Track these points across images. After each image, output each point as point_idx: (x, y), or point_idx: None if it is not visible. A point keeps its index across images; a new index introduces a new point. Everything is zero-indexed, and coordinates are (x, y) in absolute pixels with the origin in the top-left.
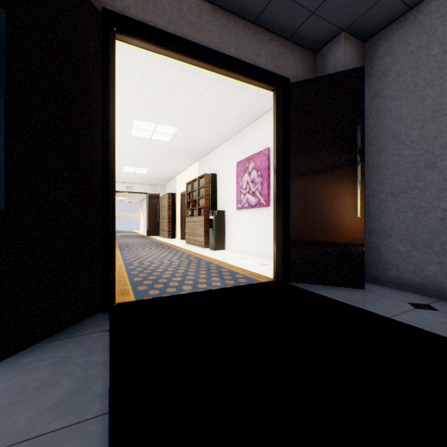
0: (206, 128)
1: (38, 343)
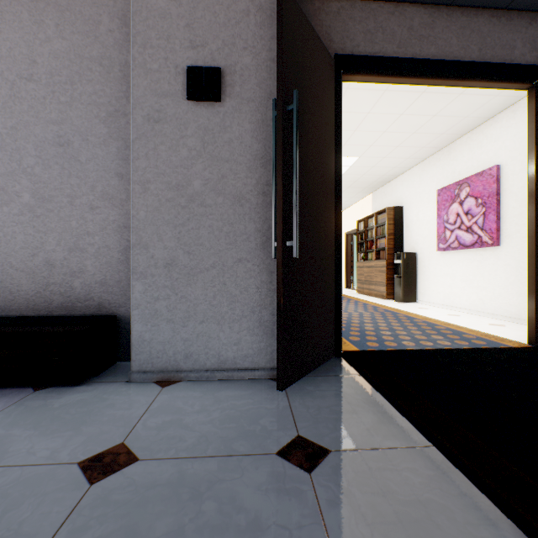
0: (394, 152)
1: (305, 376)
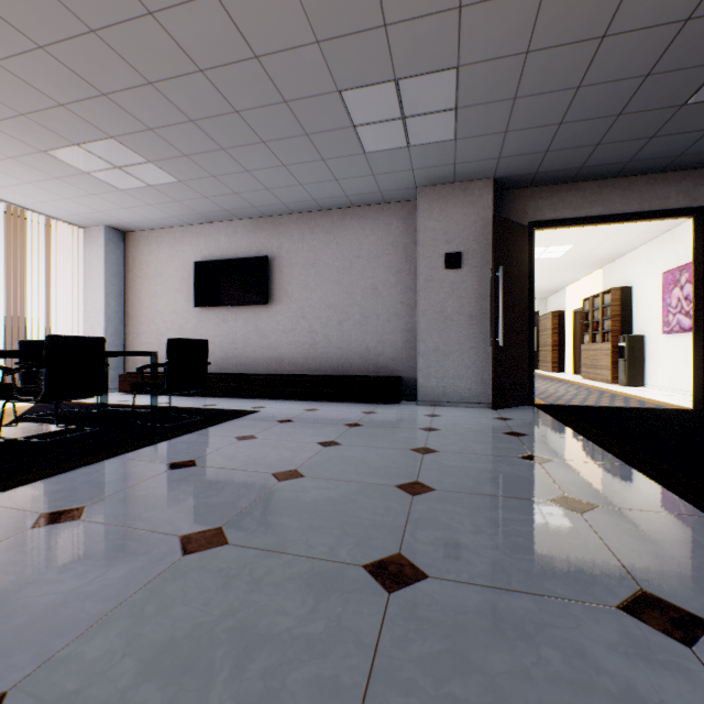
0: (612, 239)
1: (507, 409)
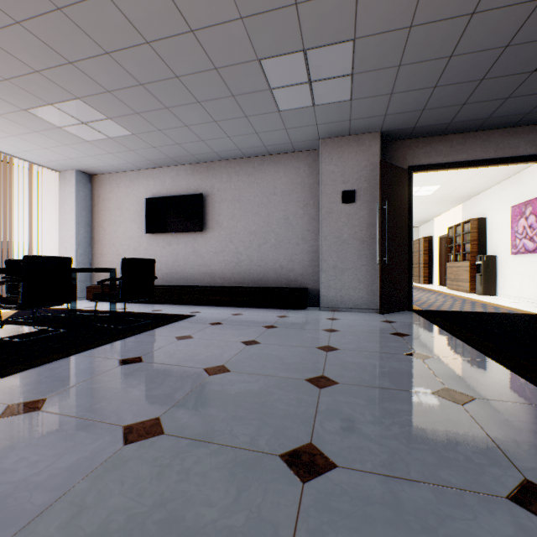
0: (471, 180)
1: (391, 313)
